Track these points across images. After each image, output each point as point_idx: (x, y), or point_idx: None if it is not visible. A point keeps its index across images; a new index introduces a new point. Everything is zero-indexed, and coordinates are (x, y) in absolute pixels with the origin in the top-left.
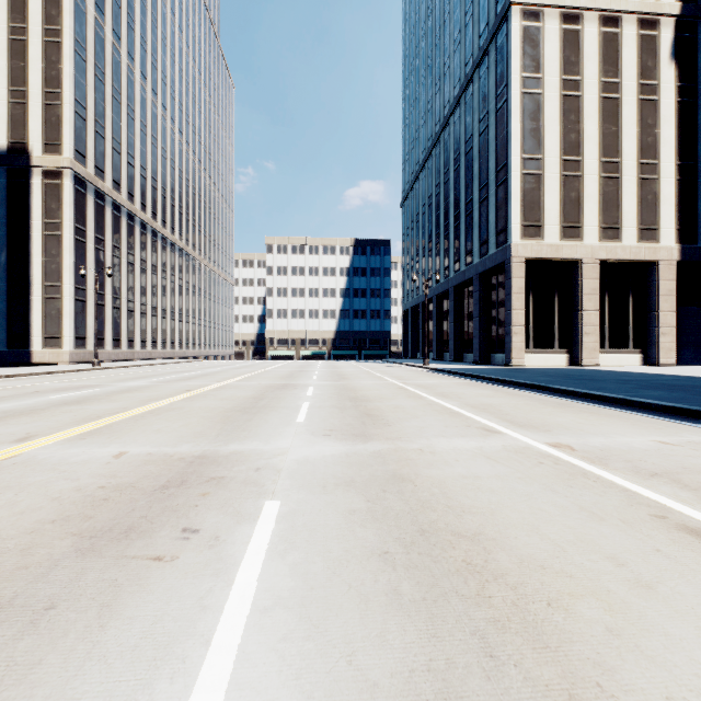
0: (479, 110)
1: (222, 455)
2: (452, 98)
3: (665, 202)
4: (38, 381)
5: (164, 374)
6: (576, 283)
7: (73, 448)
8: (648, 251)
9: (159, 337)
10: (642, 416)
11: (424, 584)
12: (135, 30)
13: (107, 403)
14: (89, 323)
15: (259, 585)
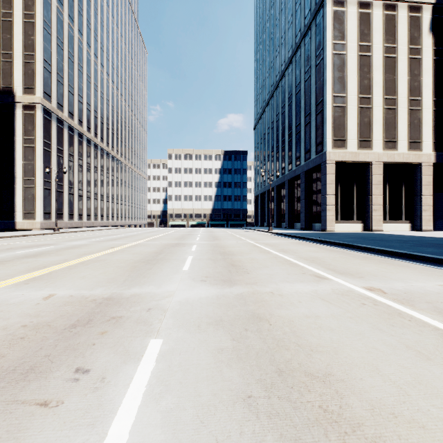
0: (304, 65)
1: (125, 297)
2: (287, 58)
3: (426, 124)
4: (15, 241)
5: (99, 236)
6: (368, 177)
7: (16, 291)
8: (415, 156)
9: (99, 213)
10: (424, 266)
11: (287, 437)
12: (83, 15)
13: (55, 256)
14: (53, 203)
15: (129, 439)
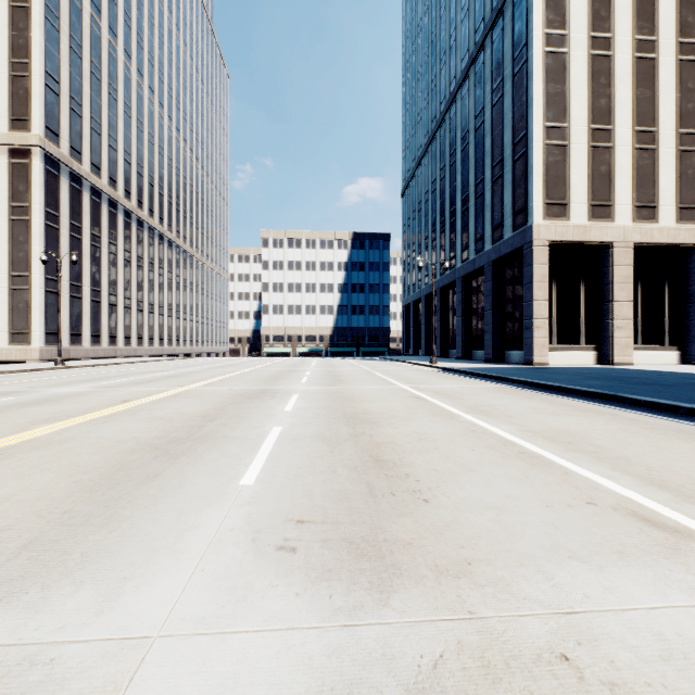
0: (491, 78)
1: None
2: (460, 71)
3: None
4: None
5: (128, 374)
6: (606, 270)
7: None
8: (689, 233)
9: (145, 333)
10: None
11: None
12: (117, 4)
13: None
14: (62, 317)
15: None
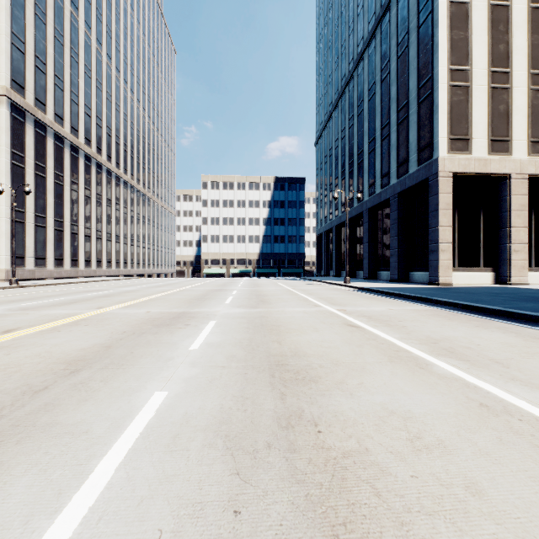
0: (397, 33)
1: None
2: (367, 32)
3: None
4: None
5: (65, 294)
6: (503, 199)
7: None
8: None
9: (104, 257)
10: None
11: None
12: None
13: None
14: (28, 243)
15: None
